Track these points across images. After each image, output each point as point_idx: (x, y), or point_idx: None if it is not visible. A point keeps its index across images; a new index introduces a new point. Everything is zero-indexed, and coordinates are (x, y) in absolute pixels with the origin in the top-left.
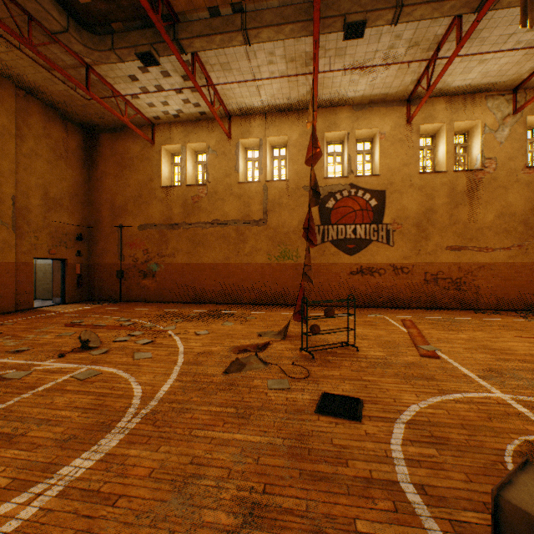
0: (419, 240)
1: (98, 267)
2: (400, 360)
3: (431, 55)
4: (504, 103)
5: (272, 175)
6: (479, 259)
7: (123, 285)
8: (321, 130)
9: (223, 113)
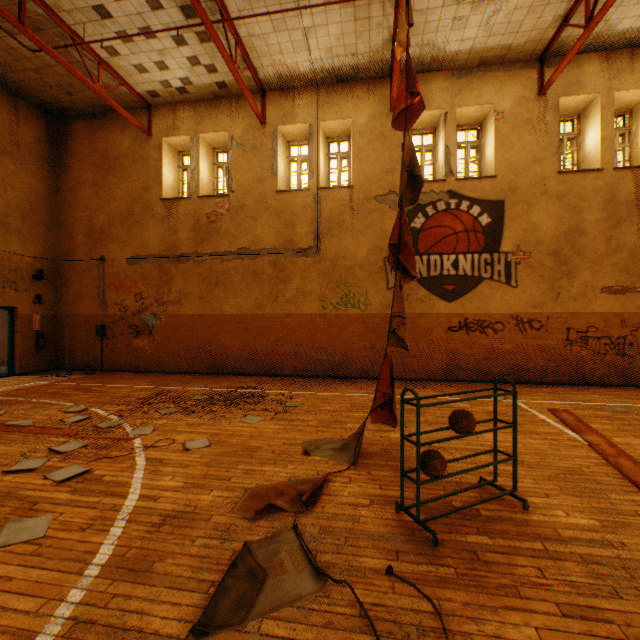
0: (557, 278)
1: (70, 320)
2: None
3: None
4: None
5: (327, 182)
6: None
7: (106, 347)
8: None
9: (253, 86)
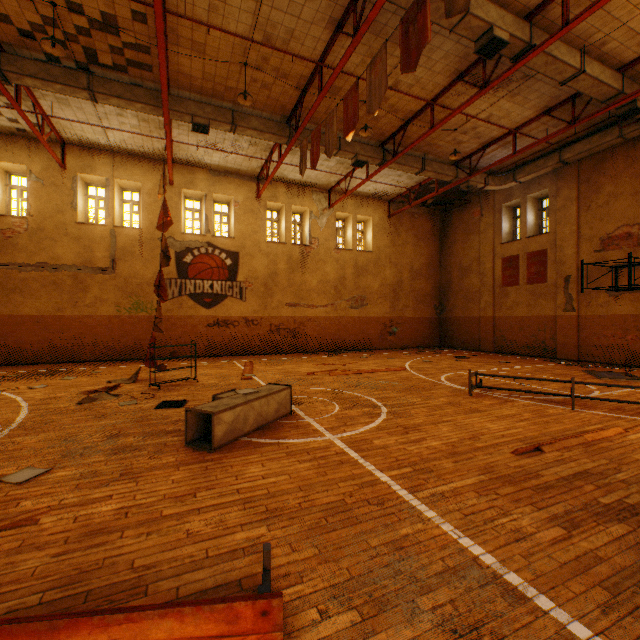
0: (266, 297)
1: None
2: (226, 383)
3: (269, 154)
4: (324, 199)
5: (122, 220)
6: (308, 314)
7: None
8: (179, 185)
9: (54, 138)
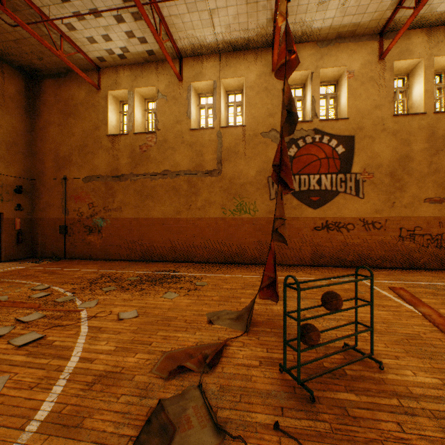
0: (393, 191)
1: (42, 222)
2: None
3: None
4: None
5: (227, 123)
6: None
7: (68, 241)
8: None
9: (173, 53)
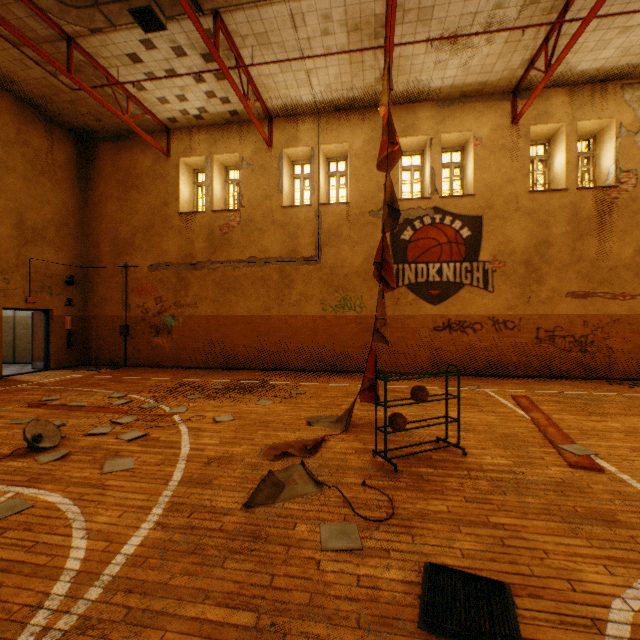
0: (528, 284)
1: (96, 320)
2: (540, 476)
3: (554, 19)
4: None
5: (327, 197)
6: (612, 310)
7: (129, 345)
8: None
9: (261, 113)
